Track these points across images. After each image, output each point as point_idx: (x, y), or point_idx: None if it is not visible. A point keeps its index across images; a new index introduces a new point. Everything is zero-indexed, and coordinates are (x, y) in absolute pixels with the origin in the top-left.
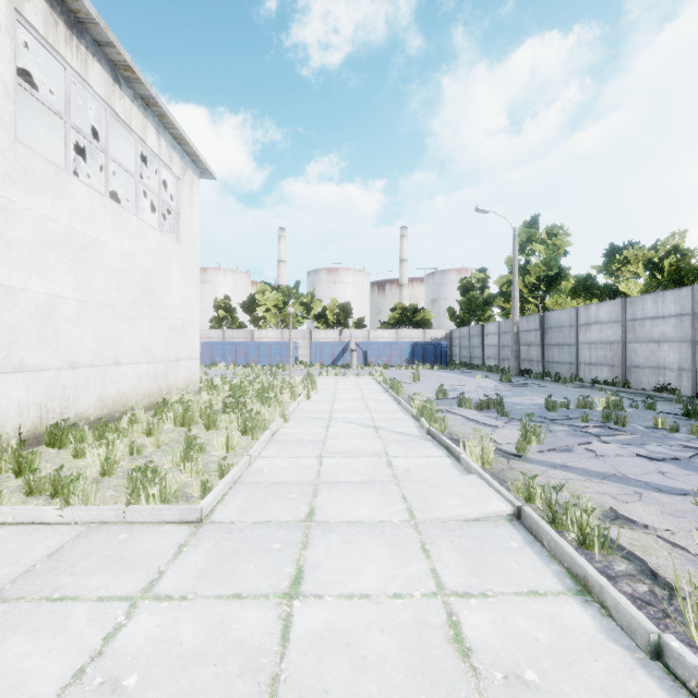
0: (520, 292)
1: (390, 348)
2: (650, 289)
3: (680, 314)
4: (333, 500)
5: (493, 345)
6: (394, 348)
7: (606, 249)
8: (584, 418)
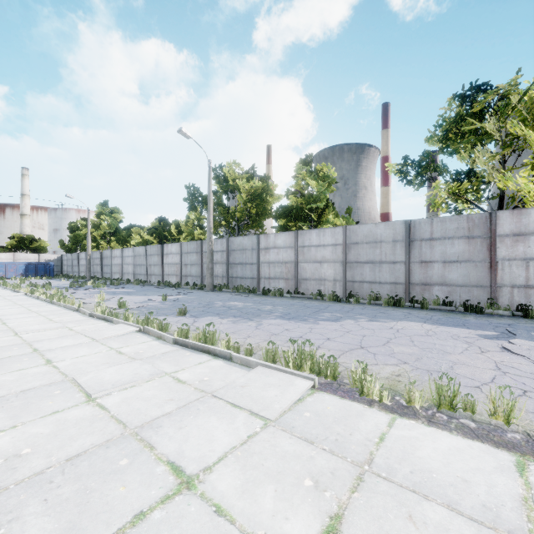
0: (96, 239)
1: (7, 266)
2: (139, 245)
3: (132, 256)
4: None
5: (84, 265)
6: (10, 266)
7: (129, 225)
8: (74, 286)
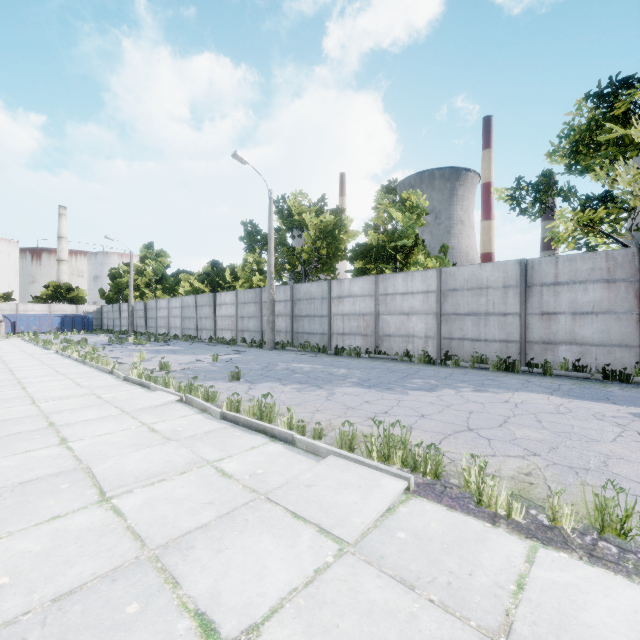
0: (140, 287)
1: (41, 319)
2: (188, 294)
3: (180, 307)
4: (6, 355)
5: (126, 317)
6: (44, 319)
7: (177, 271)
8: (113, 342)
